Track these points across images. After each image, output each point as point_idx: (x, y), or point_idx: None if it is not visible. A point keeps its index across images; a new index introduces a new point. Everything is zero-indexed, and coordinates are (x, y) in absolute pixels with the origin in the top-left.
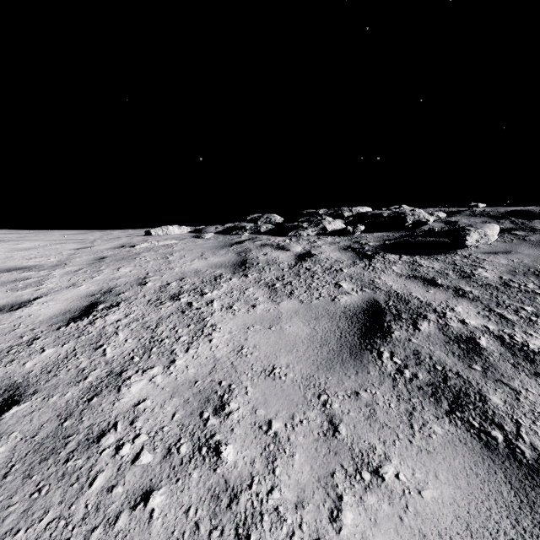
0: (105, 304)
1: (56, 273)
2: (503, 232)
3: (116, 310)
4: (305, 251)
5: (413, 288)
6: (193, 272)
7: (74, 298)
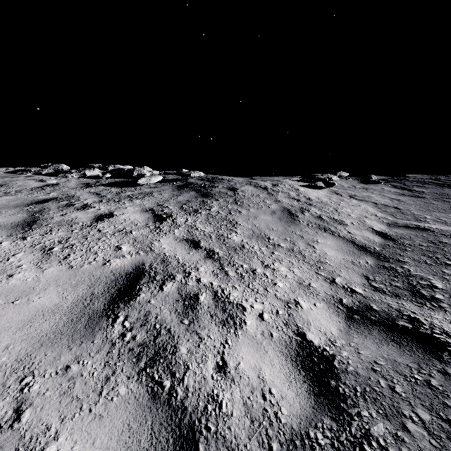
0: None
1: None
2: (174, 182)
3: None
4: (56, 183)
5: (84, 195)
6: None
7: None
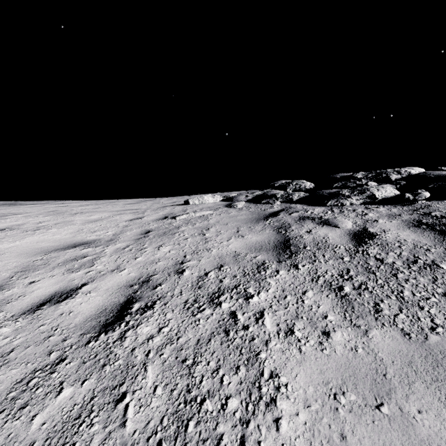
0: (141, 302)
1: (107, 251)
2: None
3: (149, 315)
4: (358, 227)
5: None
6: (231, 256)
7: (114, 288)
